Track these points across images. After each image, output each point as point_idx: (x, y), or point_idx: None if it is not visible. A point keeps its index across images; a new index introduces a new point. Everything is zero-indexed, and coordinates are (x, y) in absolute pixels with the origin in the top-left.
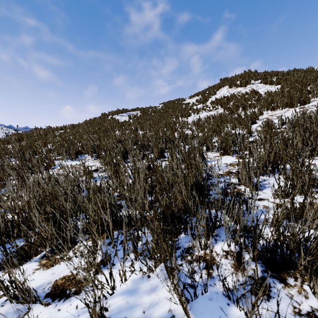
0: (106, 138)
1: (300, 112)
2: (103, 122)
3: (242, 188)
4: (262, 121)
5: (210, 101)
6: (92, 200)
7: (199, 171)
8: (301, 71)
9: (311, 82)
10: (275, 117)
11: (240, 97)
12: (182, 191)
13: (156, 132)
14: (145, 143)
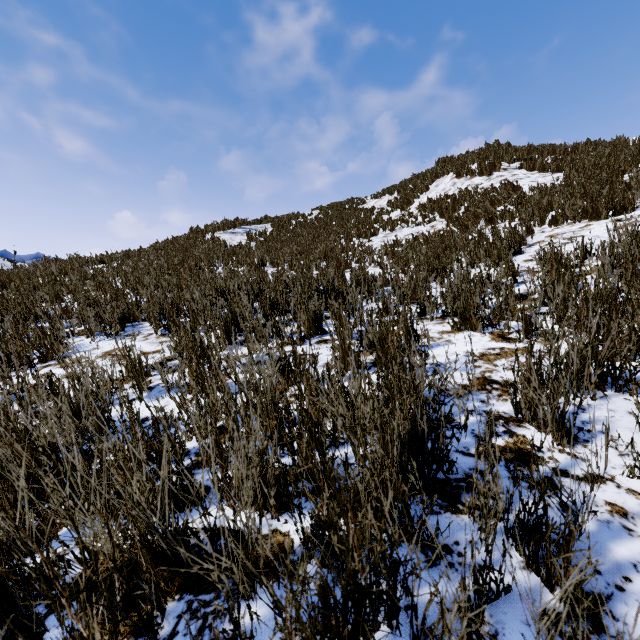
0: (193, 284)
1: (626, 229)
2: (192, 247)
3: (529, 435)
4: (534, 250)
5: (418, 204)
6: (98, 507)
7: (421, 399)
8: (603, 144)
9: (627, 166)
10: (562, 239)
11: (480, 196)
12: (383, 502)
13: (304, 270)
14: (280, 298)
